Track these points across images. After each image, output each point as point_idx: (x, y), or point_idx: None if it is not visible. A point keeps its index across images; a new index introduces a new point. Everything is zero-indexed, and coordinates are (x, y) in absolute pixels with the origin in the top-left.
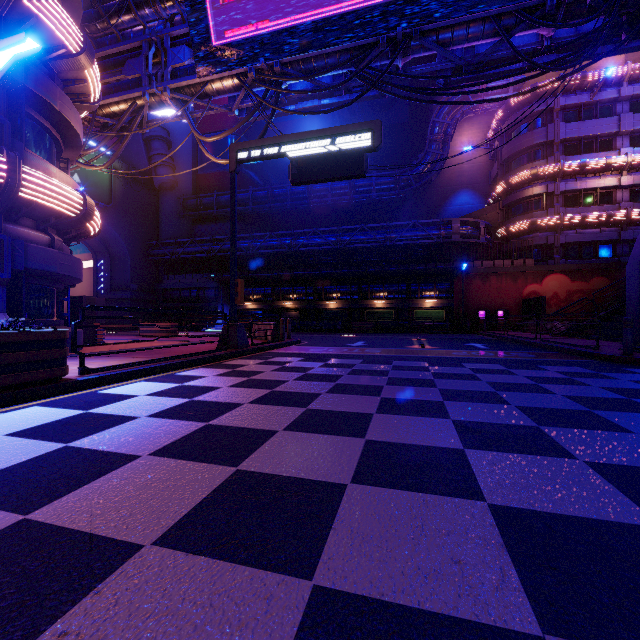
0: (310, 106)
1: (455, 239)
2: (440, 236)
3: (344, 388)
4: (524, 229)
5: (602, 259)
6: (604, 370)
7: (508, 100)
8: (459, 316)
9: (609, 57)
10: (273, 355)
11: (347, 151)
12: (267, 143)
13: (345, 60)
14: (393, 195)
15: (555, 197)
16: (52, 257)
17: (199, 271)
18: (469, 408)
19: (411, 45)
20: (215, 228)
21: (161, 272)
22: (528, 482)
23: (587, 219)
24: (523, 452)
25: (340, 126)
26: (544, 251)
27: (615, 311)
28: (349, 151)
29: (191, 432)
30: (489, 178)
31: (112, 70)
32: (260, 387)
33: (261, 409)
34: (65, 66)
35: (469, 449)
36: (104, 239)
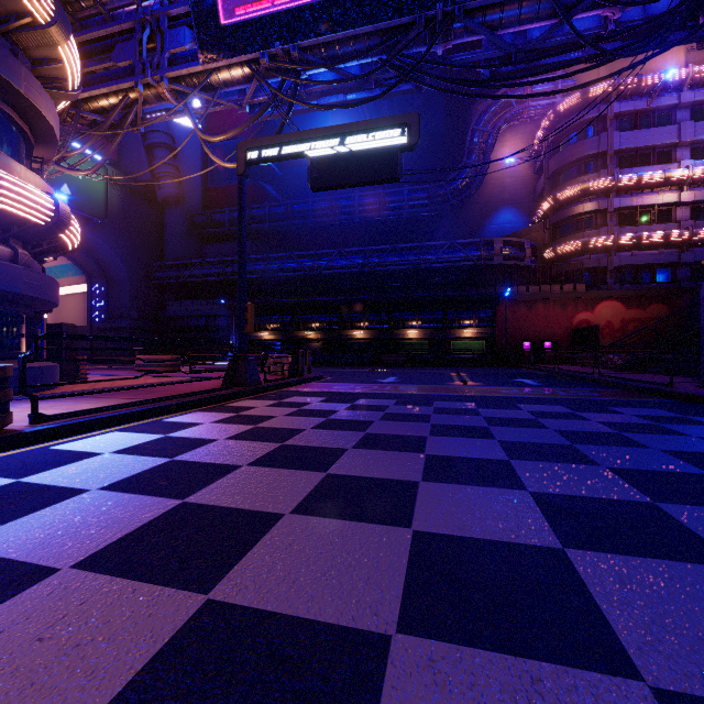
0: (334, 102)
1: (497, 261)
2: (480, 258)
3: (376, 440)
4: (574, 250)
5: (660, 284)
6: (691, 413)
7: (556, 106)
8: (502, 348)
9: (668, 59)
10: (289, 394)
11: (378, 150)
12: (282, 140)
13: (375, 44)
14: (428, 212)
15: (608, 215)
16: (14, 274)
17: (209, 297)
18: (547, 471)
19: (453, 28)
20: (227, 248)
21: (165, 298)
22: (695, 626)
23: (644, 239)
24: (655, 554)
25: (369, 120)
26: (596, 275)
27: (680, 342)
28: (380, 150)
29: (154, 518)
30: (534, 194)
31: (99, 56)
32: (267, 439)
33: (264, 475)
34: (32, 40)
35: (572, 549)
36: (99, 260)
